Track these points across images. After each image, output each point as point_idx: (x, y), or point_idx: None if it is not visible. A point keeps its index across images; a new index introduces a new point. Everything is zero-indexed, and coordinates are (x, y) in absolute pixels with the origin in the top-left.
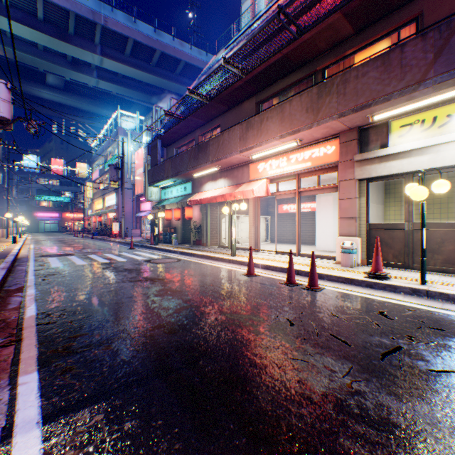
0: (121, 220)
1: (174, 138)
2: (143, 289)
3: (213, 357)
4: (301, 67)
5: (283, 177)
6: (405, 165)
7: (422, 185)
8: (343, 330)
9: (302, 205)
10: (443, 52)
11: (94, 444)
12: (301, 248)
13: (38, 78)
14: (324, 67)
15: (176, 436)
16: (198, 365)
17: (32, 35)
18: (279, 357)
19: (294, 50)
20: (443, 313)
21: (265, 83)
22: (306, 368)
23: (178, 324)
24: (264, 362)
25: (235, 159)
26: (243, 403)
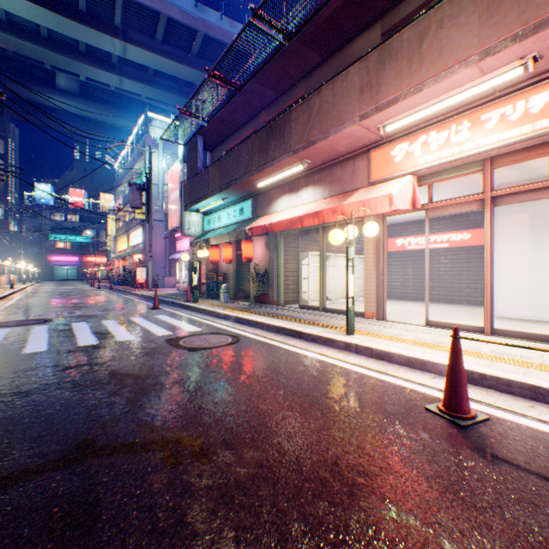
0: (149, 263)
1: (223, 133)
2: None
3: None
4: None
5: (446, 170)
6: None
7: None
8: None
9: (432, 238)
10: None
11: None
12: (447, 310)
13: (47, 80)
14: None
15: None
16: None
17: (29, 12)
18: None
19: None
20: None
21: None
22: None
23: None
24: None
25: (344, 140)
26: None
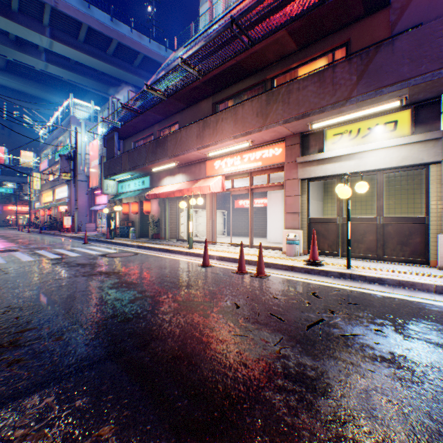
0: (73, 213)
1: (132, 132)
2: (97, 283)
3: (164, 339)
4: (253, 74)
5: (237, 174)
6: (337, 168)
7: (348, 185)
8: (280, 309)
9: (256, 201)
10: (363, 76)
11: (45, 422)
12: (255, 240)
13: None
14: (273, 76)
15: (125, 406)
16: (150, 346)
17: None
18: (223, 335)
19: (247, 58)
20: (360, 291)
21: (221, 86)
22: (245, 341)
23: (132, 313)
24: (210, 339)
25: (193, 156)
26: (188, 373)
